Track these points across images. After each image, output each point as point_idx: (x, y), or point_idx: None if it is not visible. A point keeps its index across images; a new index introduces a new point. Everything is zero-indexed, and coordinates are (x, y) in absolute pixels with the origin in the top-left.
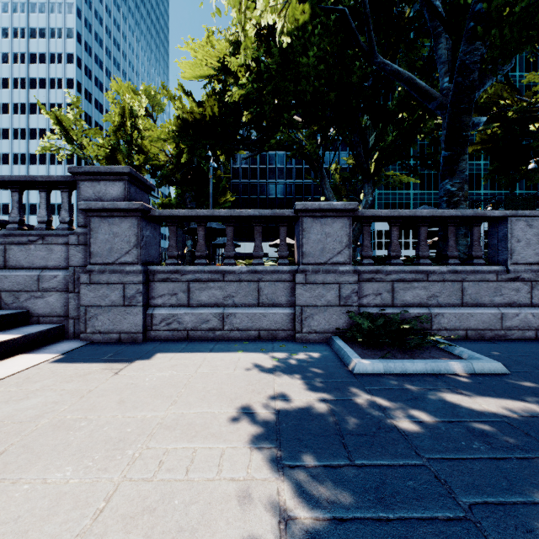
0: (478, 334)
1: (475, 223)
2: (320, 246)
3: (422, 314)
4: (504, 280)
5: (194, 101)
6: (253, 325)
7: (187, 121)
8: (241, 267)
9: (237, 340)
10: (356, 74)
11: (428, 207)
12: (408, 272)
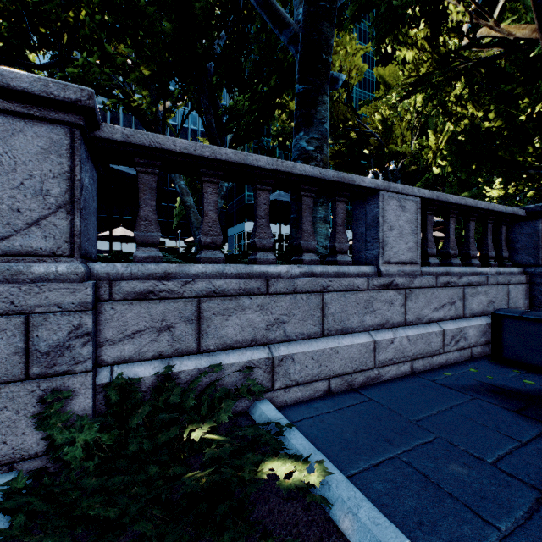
0: (346, 382)
1: (339, 197)
2: None
3: (257, 362)
4: (376, 287)
5: None
6: None
7: None
8: None
9: None
10: (200, 4)
11: (284, 193)
12: (234, 276)
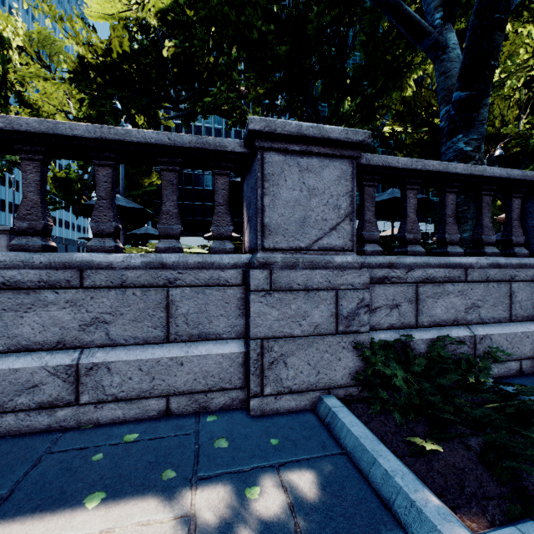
0: None
1: (515, 193)
2: (298, 213)
3: (462, 338)
4: None
5: (97, 36)
6: (154, 386)
7: (84, 57)
8: (128, 255)
9: (110, 428)
10: (312, 24)
11: (398, 190)
12: (436, 266)
